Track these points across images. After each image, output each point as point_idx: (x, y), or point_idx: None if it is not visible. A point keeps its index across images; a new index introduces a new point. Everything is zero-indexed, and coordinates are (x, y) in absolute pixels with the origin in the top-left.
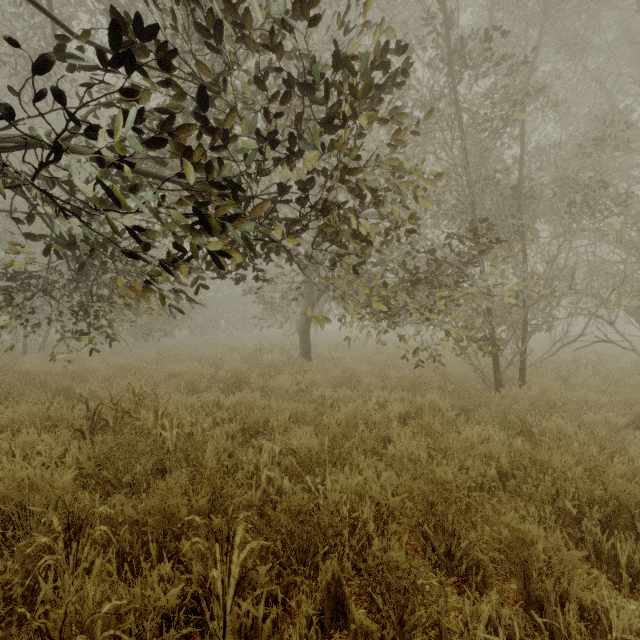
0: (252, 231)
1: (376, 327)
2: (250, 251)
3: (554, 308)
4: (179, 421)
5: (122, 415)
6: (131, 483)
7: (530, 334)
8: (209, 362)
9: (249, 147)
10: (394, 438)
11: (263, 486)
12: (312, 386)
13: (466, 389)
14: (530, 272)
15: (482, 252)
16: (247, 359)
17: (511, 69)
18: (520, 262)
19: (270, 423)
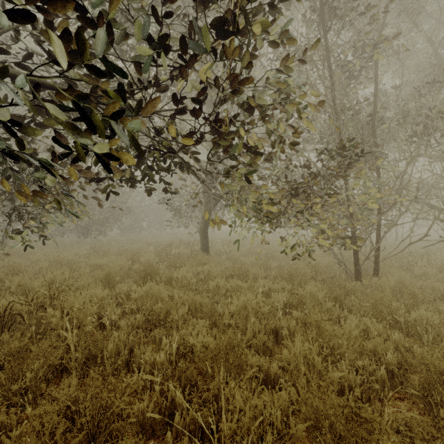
0: (136, 124)
1: (260, 228)
2: (137, 149)
3: (403, 213)
4: (80, 321)
5: (38, 309)
6: (22, 391)
7: (383, 234)
8: (128, 256)
9: (143, 50)
10: (282, 330)
11: (155, 398)
12: (209, 276)
13: (330, 277)
14: (383, 185)
15: (348, 167)
16: (159, 253)
17: (372, 17)
18: (375, 177)
19: (170, 316)
